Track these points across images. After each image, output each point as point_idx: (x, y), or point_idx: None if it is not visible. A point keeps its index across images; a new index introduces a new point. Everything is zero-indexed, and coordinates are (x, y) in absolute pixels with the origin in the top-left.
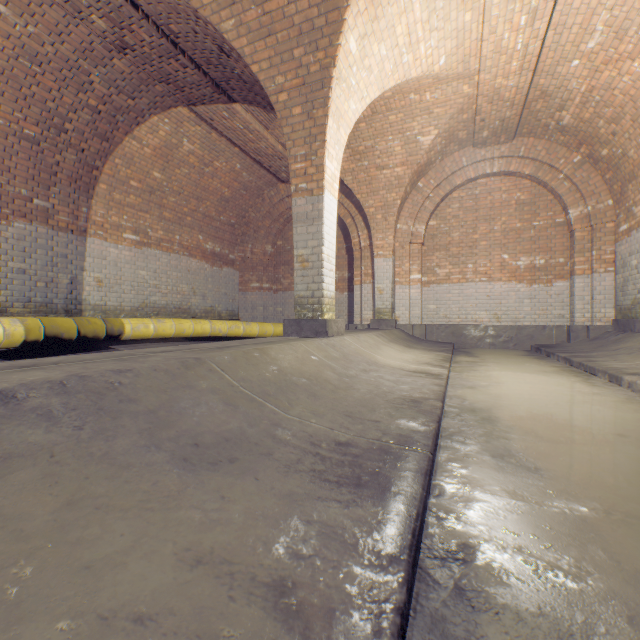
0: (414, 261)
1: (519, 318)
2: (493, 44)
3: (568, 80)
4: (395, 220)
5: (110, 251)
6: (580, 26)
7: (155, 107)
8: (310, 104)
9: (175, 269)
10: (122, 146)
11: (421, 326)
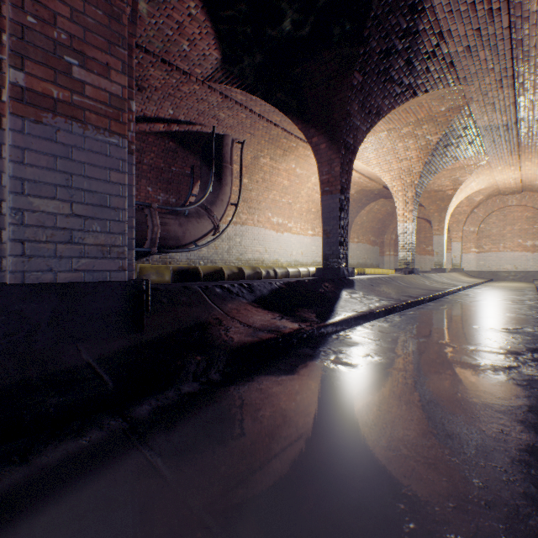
0: (471, 243)
1: (527, 268)
2: (501, 183)
3: (536, 184)
4: (462, 226)
5: (352, 246)
6: (533, 178)
7: (373, 201)
8: (440, 213)
9: (363, 249)
10: (359, 213)
11: (475, 271)
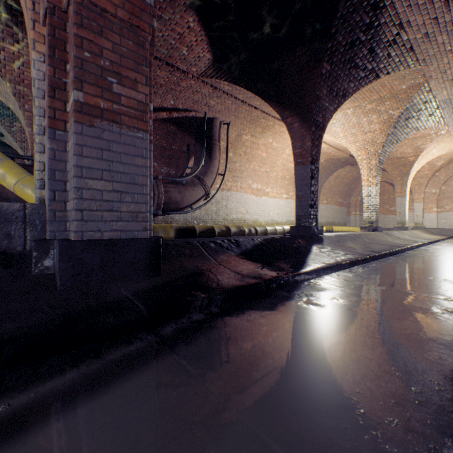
0: (433, 203)
1: None
2: None
3: None
4: (423, 189)
5: (321, 207)
6: None
7: (340, 168)
8: (402, 177)
9: (331, 210)
10: (328, 178)
11: (436, 229)
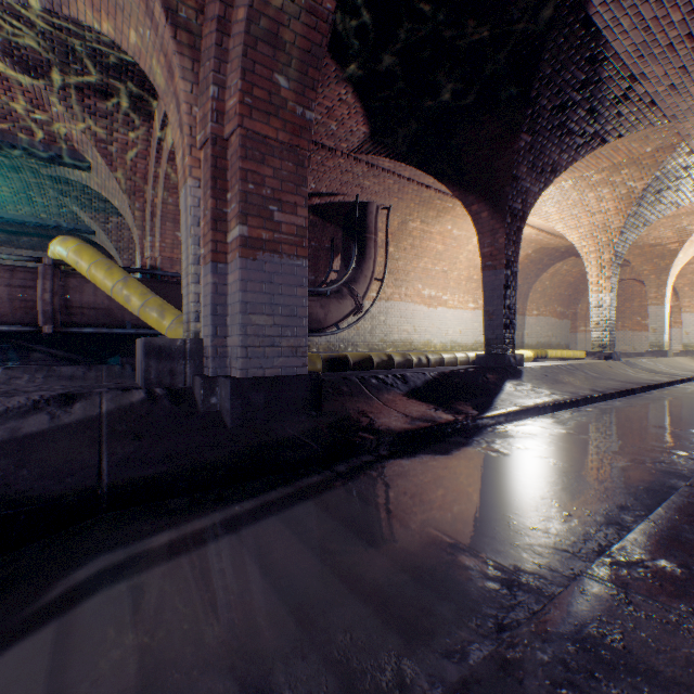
0: None
1: None
2: None
3: None
4: None
5: (529, 320)
6: None
7: (559, 260)
8: (658, 275)
9: (546, 324)
10: (539, 277)
11: None
